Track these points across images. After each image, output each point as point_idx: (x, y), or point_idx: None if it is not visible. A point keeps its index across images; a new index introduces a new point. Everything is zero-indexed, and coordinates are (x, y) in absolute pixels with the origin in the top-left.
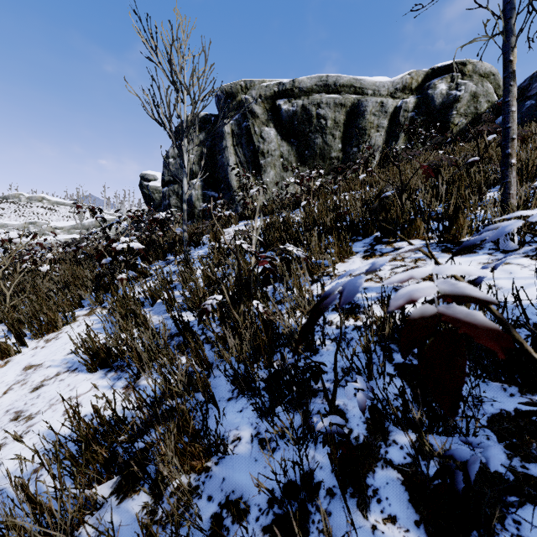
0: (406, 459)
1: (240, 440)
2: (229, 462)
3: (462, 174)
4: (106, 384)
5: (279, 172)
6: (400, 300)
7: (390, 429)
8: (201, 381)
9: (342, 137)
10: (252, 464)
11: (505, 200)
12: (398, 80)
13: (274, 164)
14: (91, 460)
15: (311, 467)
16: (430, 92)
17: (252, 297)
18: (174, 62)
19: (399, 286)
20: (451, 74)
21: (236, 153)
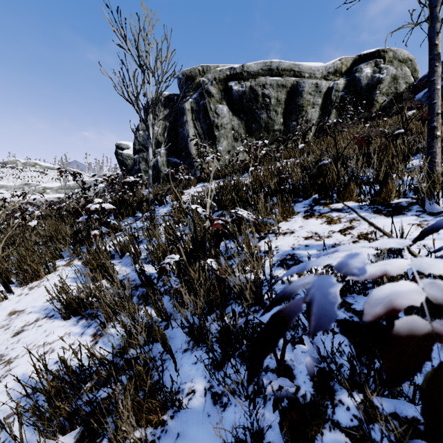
0: (353, 421)
1: (194, 393)
2: (184, 416)
3: (389, 144)
4: (77, 331)
5: (231, 142)
6: (378, 307)
7: (336, 388)
8: (160, 334)
9: (283, 112)
10: (205, 419)
11: (431, 168)
12: (330, 65)
13: (227, 136)
14: (54, 413)
15: (262, 431)
16: (357, 75)
17: (206, 256)
18: (141, 49)
19: (337, 244)
20: (375, 60)
21: (194, 127)
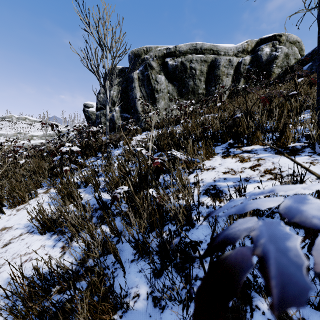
0: None
1: (139, 296)
2: (130, 316)
3: (286, 102)
4: (50, 244)
5: (167, 102)
6: None
7: (252, 295)
8: (112, 248)
9: (205, 80)
10: (147, 319)
11: None
12: (239, 46)
13: (164, 97)
14: (27, 313)
15: None
16: (259, 53)
17: (148, 187)
18: (100, 32)
19: (248, 178)
20: (272, 42)
21: (140, 91)
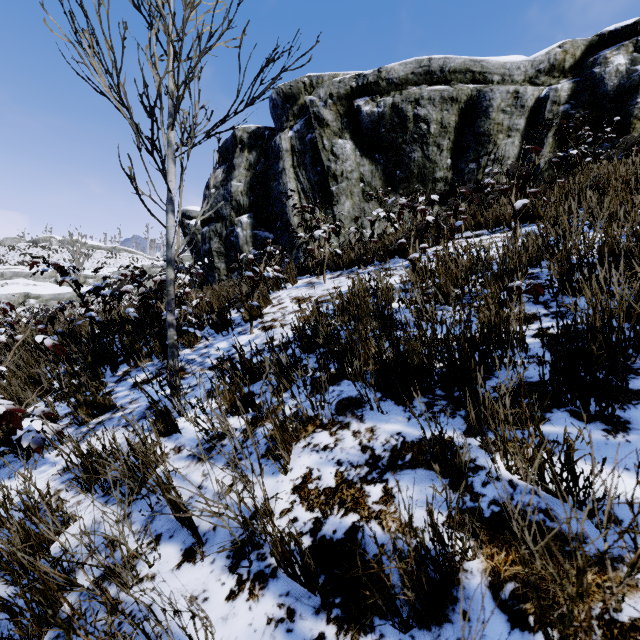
0: None
1: None
2: None
3: None
4: None
5: (358, 202)
6: None
7: None
8: None
9: (452, 148)
10: None
11: None
12: (541, 58)
13: (351, 192)
14: None
15: None
16: (597, 71)
17: None
18: None
19: None
20: (635, 39)
21: (297, 178)
